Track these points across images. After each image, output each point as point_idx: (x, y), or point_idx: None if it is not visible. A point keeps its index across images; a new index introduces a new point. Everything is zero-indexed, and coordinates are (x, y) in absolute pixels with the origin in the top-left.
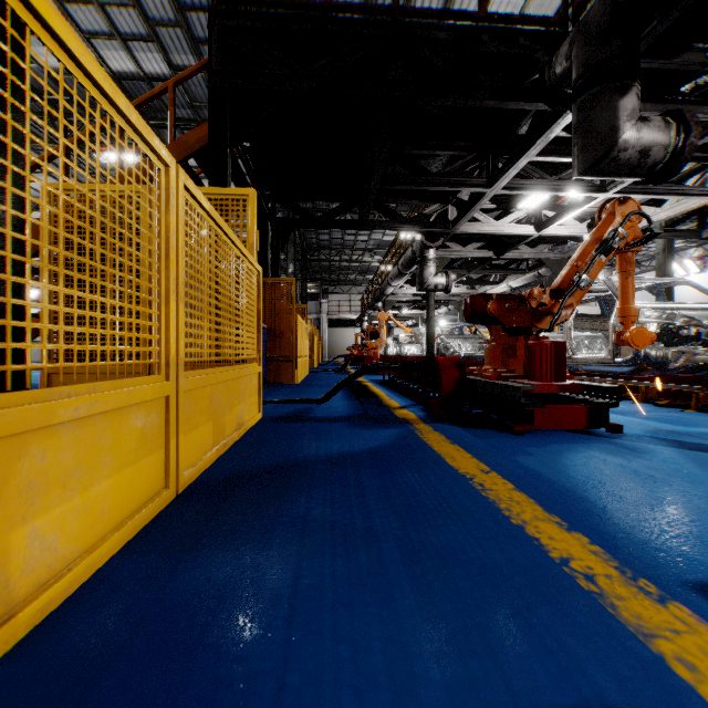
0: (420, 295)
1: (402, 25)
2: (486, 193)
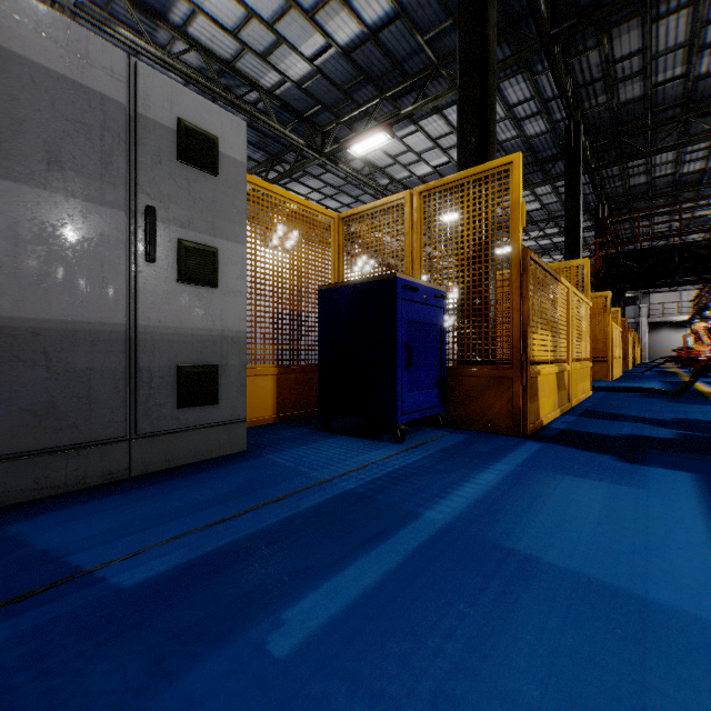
0: None
1: (680, 244)
2: None
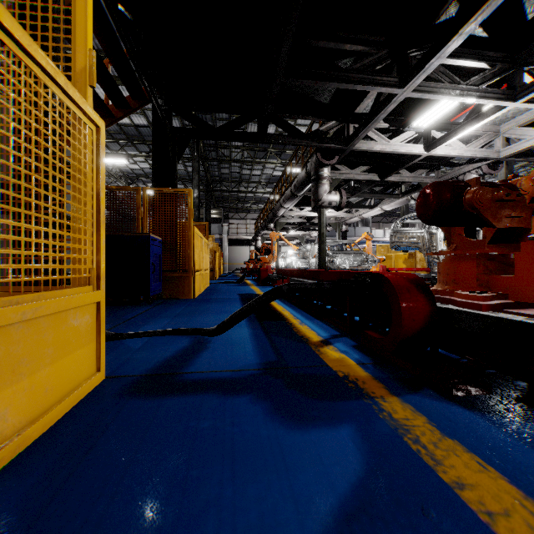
0: (305, 218)
1: None
2: (395, 96)
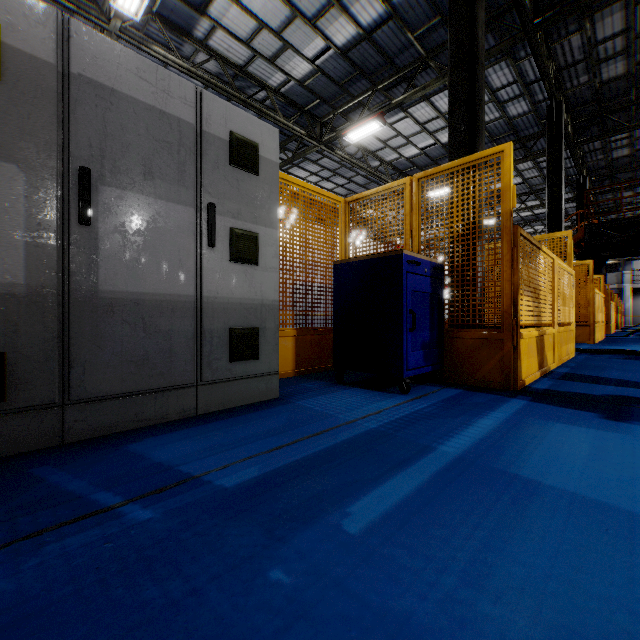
0: None
1: None
2: None
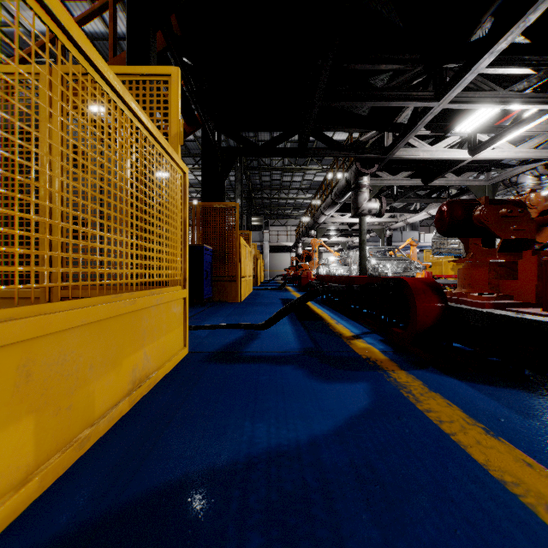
0: (347, 224)
1: None
2: (431, 108)
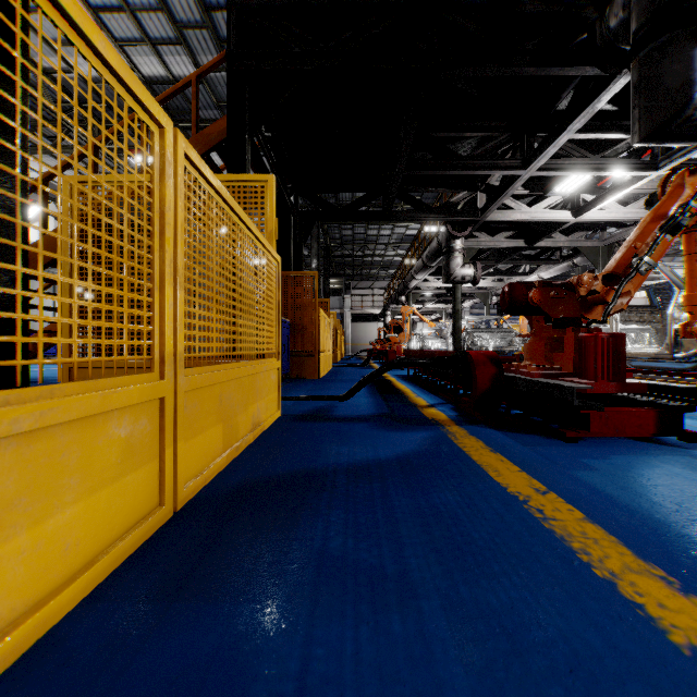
0: (445, 289)
1: None
2: (520, 175)
